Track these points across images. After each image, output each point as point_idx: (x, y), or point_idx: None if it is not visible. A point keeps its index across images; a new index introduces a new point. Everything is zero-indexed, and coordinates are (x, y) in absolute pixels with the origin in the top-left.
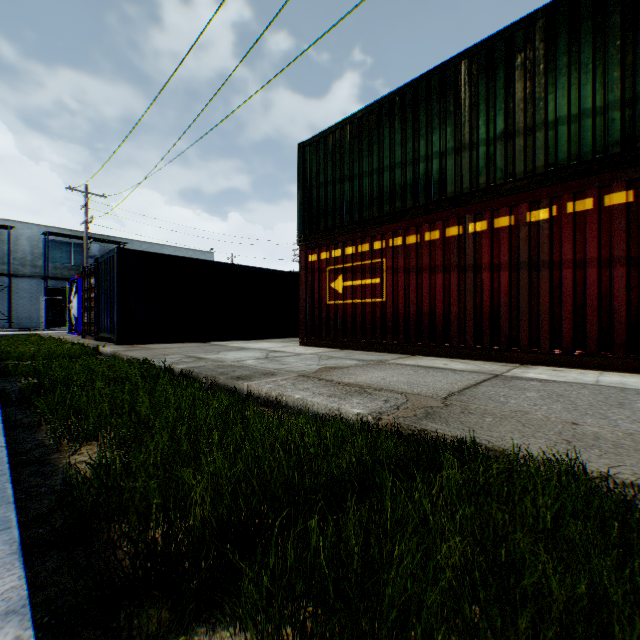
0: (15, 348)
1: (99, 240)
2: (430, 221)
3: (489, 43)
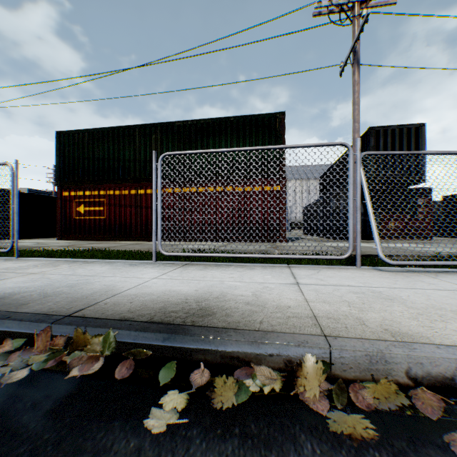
0: None
1: None
2: (125, 186)
3: (145, 126)
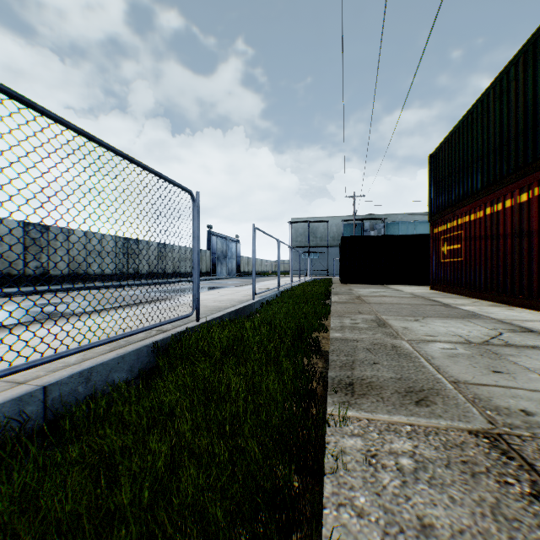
0: (305, 283)
1: (369, 219)
2: (477, 204)
3: (499, 77)
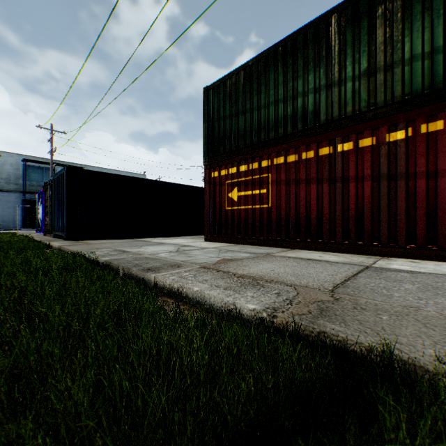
0: None
1: (63, 165)
2: (306, 143)
3: None
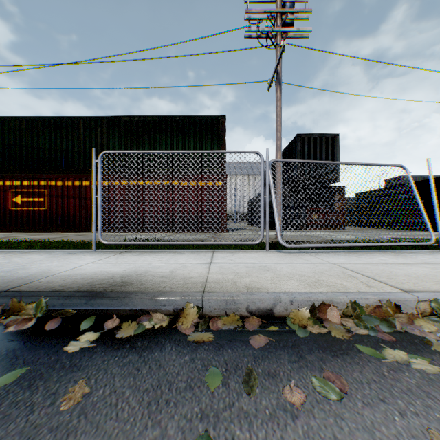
0: None
1: None
2: (68, 177)
3: (90, 118)
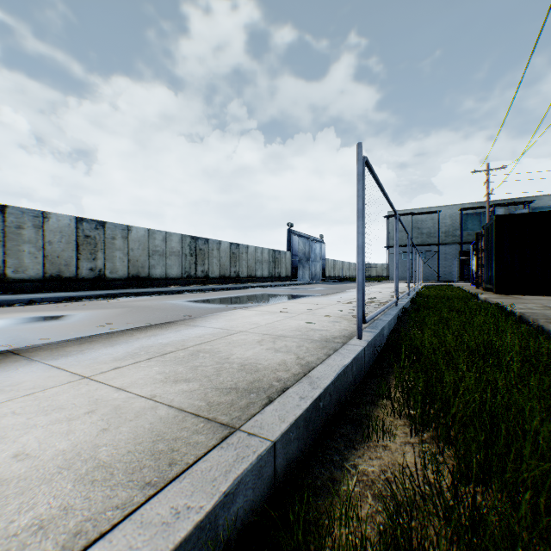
0: (426, 291)
1: (502, 205)
2: None
3: None
